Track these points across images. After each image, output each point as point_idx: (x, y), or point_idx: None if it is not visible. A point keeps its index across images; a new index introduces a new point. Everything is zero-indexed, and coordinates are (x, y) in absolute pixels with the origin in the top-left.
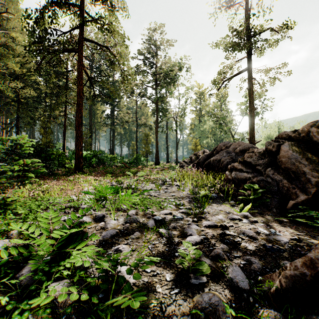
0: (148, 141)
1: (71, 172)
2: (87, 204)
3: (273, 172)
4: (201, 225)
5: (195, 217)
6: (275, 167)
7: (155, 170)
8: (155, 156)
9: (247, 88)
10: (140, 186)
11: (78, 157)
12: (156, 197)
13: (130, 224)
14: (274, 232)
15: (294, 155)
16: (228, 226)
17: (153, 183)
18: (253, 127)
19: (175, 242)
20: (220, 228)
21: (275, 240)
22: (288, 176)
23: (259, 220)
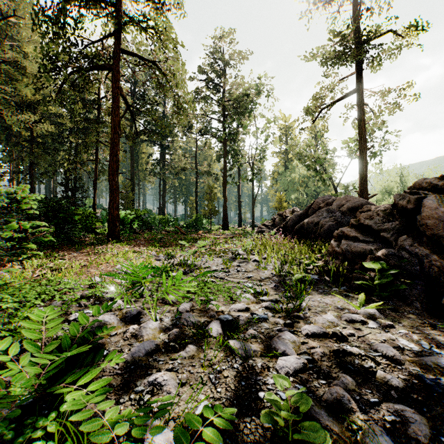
0: (212, 196)
1: (102, 240)
2: (109, 296)
3: (411, 242)
4: (299, 331)
5: (288, 316)
6: (413, 234)
7: (222, 238)
8: (223, 217)
9: (356, 119)
10: (200, 262)
11: (112, 218)
12: (224, 279)
13: (180, 328)
14: (428, 347)
15: None
16: (346, 335)
17: (219, 256)
18: (366, 175)
19: (257, 367)
20: (333, 338)
21: (437, 367)
22: (438, 248)
23: (395, 323)
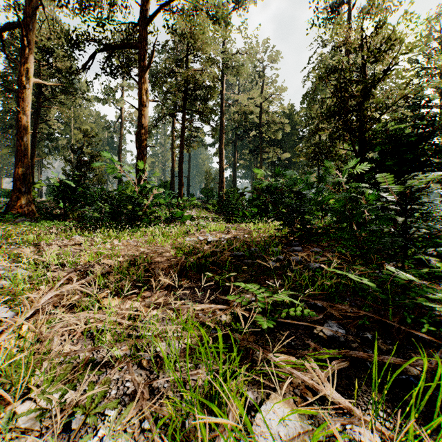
0: None
1: None
2: None
3: None
4: None
5: None
6: None
7: None
8: None
9: None
10: None
11: None
12: None
13: None
14: None
15: None
16: None
17: None
18: None
19: None
20: None
21: None
22: None
23: None
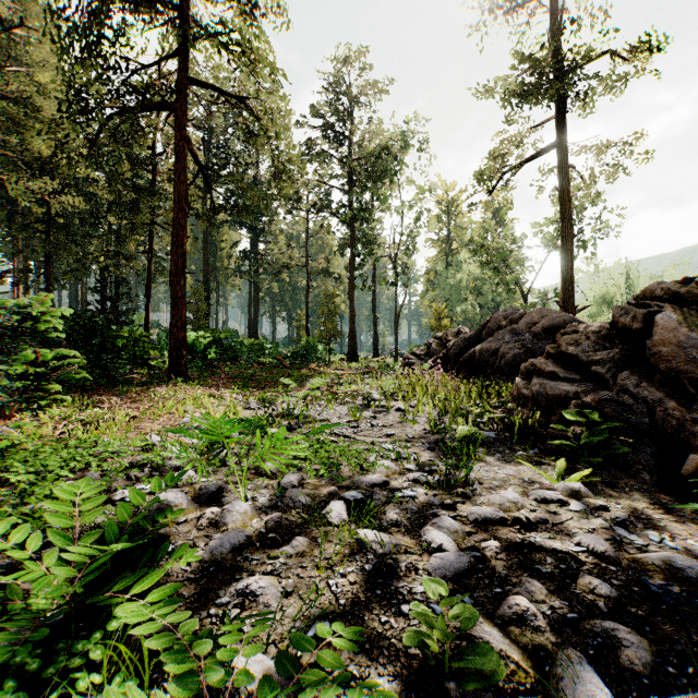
0: (332, 309)
1: (160, 377)
2: (176, 462)
3: (637, 381)
4: (465, 516)
5: (448, 494)
6: (640, 369)
7: (348, 374)
8: (349, 341)
9: (557, 188)
10: (313, 412)
11: (175, 344)
12: (351, 438)
13: (284, 512)
14: (658, 539)
15: (694, 339)
16: (535, 521)
17: (343, 403)
18: (572, 275)
19: (400, 569)
20: (515, 526)
21: (669, 568)
22: (678, 390)
23: (611, 504)
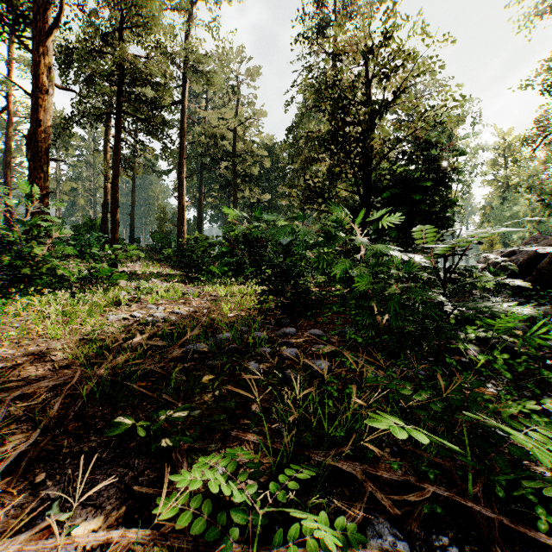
0: None
1: None
2: None
3: None
4: None
5: None
6: None
7: None
8: None
9: None
10: None
11: None
12: None
13: None
14: None
15: None
16: None
17: None
18: None
19: None
20: None
21: None
22: None
23: None
